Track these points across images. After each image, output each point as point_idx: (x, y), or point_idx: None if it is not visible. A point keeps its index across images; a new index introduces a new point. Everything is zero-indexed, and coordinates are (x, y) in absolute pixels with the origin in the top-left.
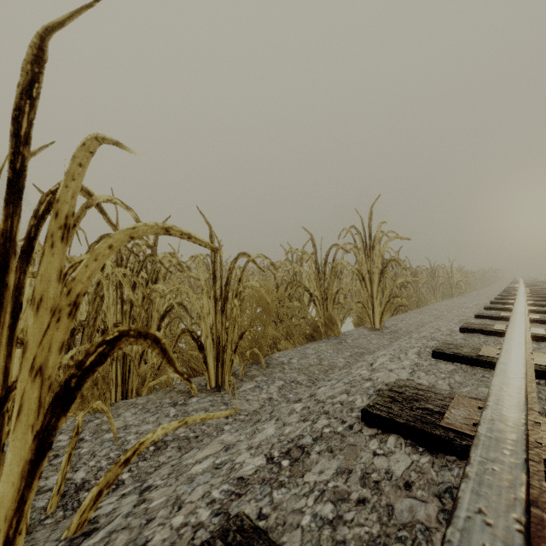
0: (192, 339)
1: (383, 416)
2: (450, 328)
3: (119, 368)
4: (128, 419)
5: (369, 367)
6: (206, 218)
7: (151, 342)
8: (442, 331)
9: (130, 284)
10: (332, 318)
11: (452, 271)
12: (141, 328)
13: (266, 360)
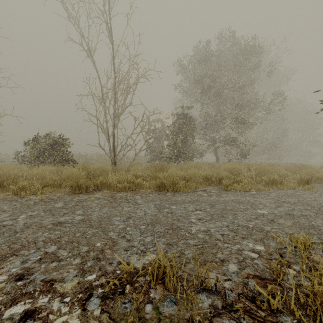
0: None
1: None
2: None
3: None
4: None
5: None
6: None
7: None
8: None
9: None
10: None
11: None
12: None
13: None
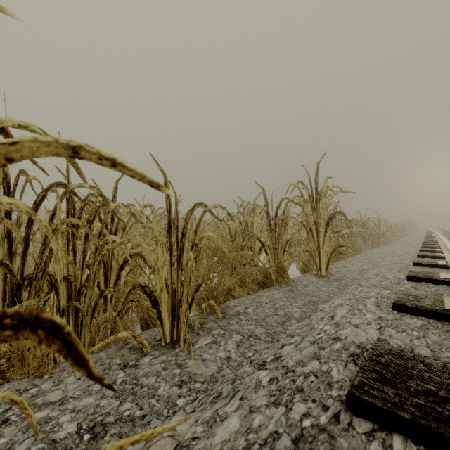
0: (145, 294)
1: (379, 406)
2: (395, 275)
3: (70, 321)
4: (69, 387)
5: (331, 321)
6: (160, 166)
7: (44, 333)
8: (389, 279)
9: (84, 235)
10: (282, 266)
11: (380, 223)
12: (25, 311)
13: (222, 309)
